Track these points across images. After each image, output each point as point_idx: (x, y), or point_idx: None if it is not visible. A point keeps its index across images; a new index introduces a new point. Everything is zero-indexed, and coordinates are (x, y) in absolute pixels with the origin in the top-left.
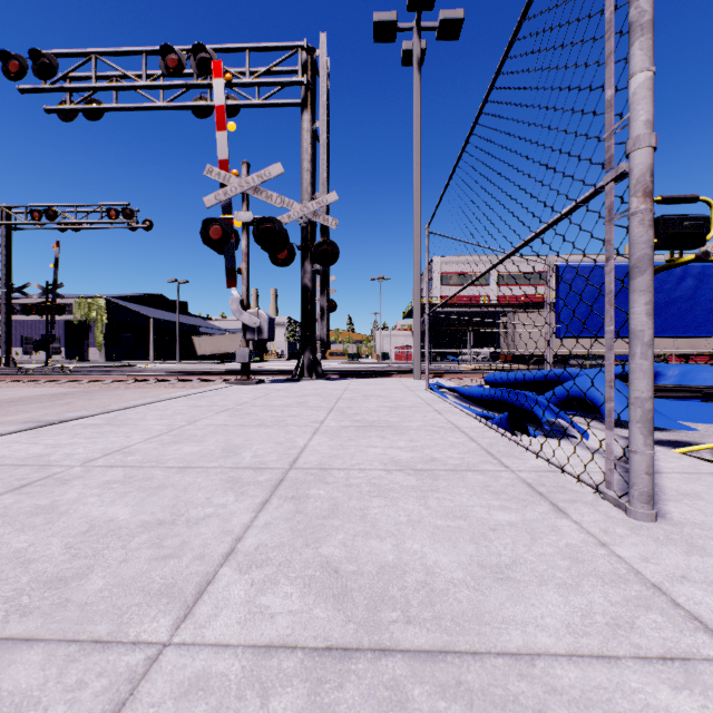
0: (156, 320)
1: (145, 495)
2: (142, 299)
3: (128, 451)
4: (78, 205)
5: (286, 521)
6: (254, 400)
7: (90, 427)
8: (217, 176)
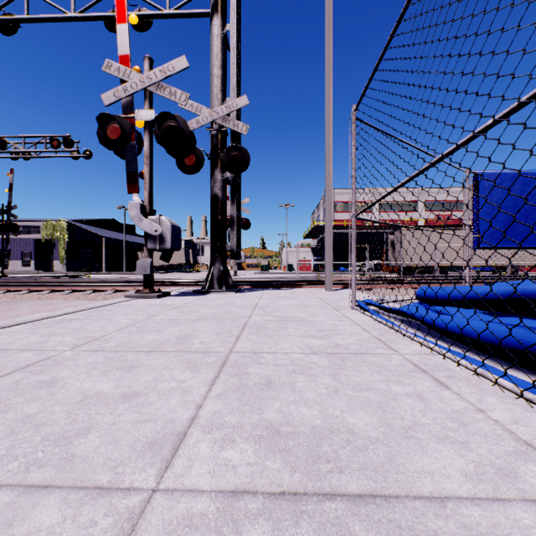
0: (109, 239)
1: None
2: (97, 222)
3: None
4: (26, 136)
5: None
6: (118, 331)
7: None
8: (117, 71)
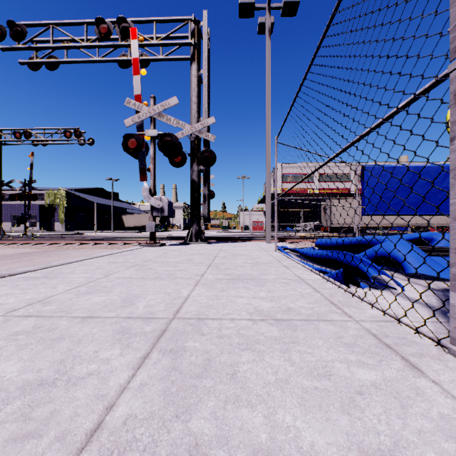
0: (98, 204)
1: (41, 347)
2: (89, 190)
3: (48, 301)
4: (45, 128)
5: (161, 382)
6: (156, 258)
7: (30, 279)
8: (133, 105)
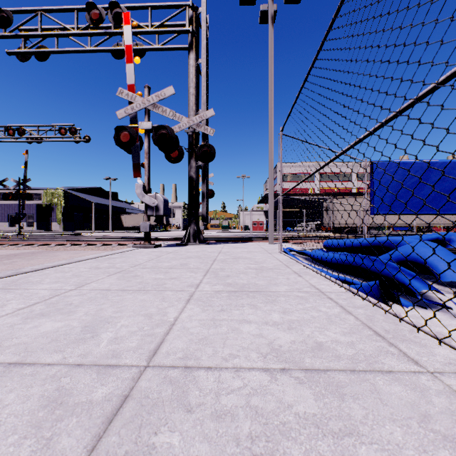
0: (97, 204)
1: None
2: (87, 190)
3: None
4: (39, 125)
5: None
6: (147, 262)
7: None
8: (126, 96)
